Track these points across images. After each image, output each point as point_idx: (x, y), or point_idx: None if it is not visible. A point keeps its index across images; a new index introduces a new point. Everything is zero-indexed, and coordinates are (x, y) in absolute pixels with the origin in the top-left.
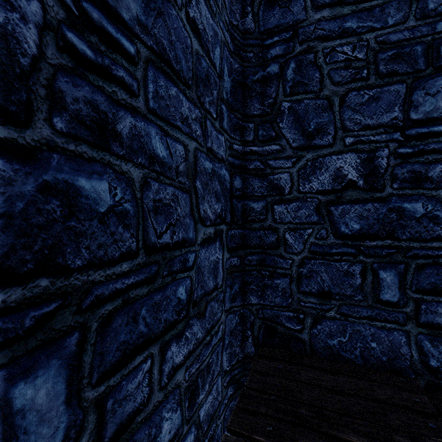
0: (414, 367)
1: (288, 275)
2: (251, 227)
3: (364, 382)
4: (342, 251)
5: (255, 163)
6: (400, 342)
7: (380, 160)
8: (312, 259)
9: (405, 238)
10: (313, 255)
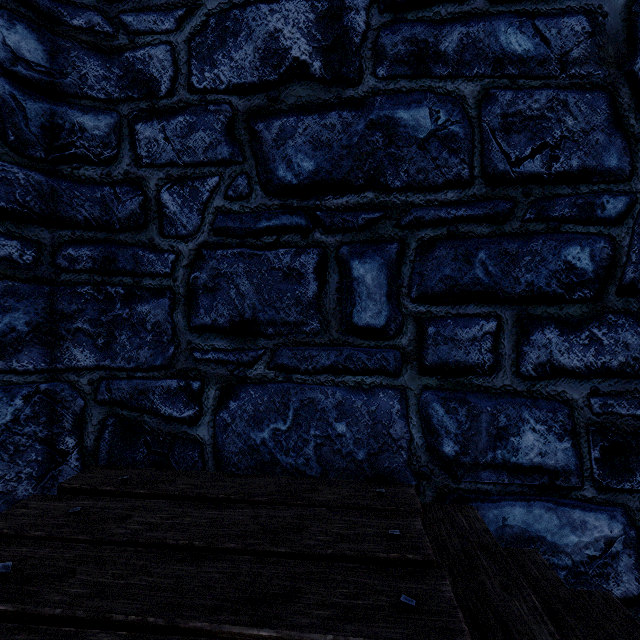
0: (416, 462)
1: (167, 290)
2: (75, 174)
3: (290, 513)
4: (280, 224)
5: (87, 15)
6: (391, 414)
7: (353, 15)
8: (219, 247)
9: (400, 186)
10: (220, 239)
